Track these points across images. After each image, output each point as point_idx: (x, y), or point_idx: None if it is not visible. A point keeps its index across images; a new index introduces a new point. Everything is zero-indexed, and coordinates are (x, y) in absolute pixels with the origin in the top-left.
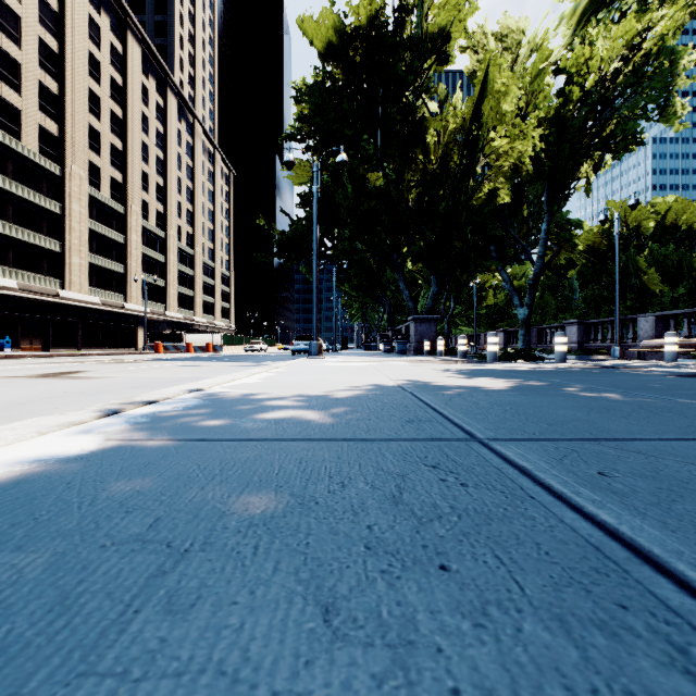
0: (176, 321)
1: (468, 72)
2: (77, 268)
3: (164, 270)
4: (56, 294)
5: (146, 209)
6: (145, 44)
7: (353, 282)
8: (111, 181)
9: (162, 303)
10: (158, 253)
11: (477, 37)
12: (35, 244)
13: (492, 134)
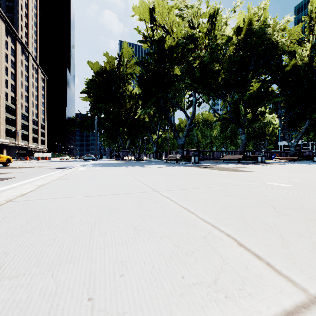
0: (21, 146)
1: None
2: None
3: (15, 123)
4: None
5: (6, 96)
6: (6, 22)
7: (105, 134)
8: None
9: (14, 138)
10: (12, 116)
11: None
12: None
13: None
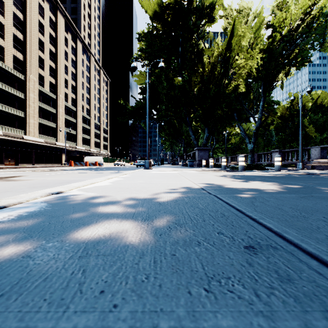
0: (81, 151)
1: (223, 28)
2: (32, 125)
3: (76, 126)
4: (21, 137)
5: (66, 97)
6: (66, 17)
7: (167, 132)
8: (49, 83)
9: (74, 142)
10: (72, 118)
11: (228, 11)
12: (11, 113)
13: (236, 56)
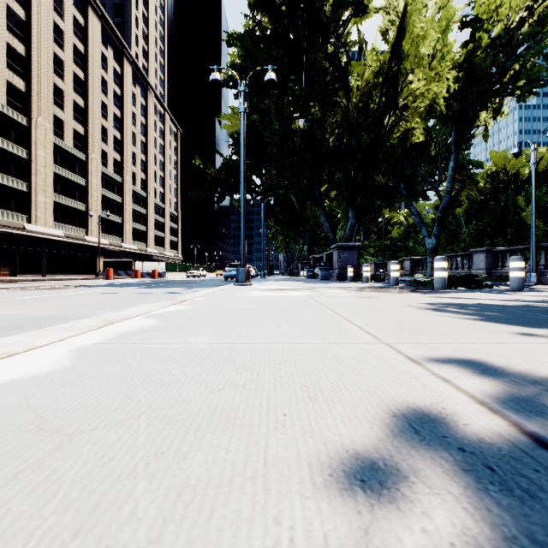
0: (131, 251)
1: (380, 30)
2: (42, 205)
3: (121, 209)
4: (22, 227)
5: (105, 158)
6: (104, 19)
7: (279, 218)
8: (74, 132)
9: (119, 237)
10: (115, 195)
11: None
12: (3, 183)
13: (408, 75)
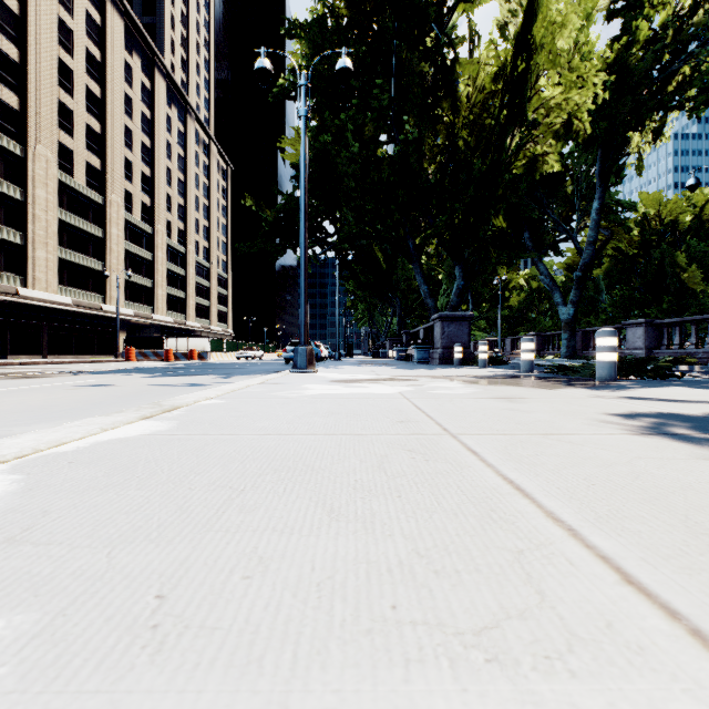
0: (165, 325)
1: (497, 24)
2: (43, 263)
3: (151, 269)
4: (14, 292)
5: (129, 200)
6: (128, 16)
7: (360, 280)
8: (87, 166)
9: (149, 306)
10: (144, 250)
11: None
12: None
13: (539, 79)
